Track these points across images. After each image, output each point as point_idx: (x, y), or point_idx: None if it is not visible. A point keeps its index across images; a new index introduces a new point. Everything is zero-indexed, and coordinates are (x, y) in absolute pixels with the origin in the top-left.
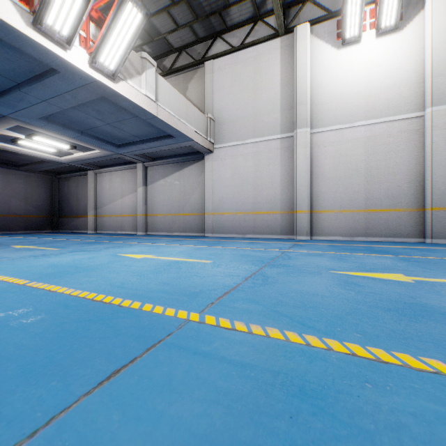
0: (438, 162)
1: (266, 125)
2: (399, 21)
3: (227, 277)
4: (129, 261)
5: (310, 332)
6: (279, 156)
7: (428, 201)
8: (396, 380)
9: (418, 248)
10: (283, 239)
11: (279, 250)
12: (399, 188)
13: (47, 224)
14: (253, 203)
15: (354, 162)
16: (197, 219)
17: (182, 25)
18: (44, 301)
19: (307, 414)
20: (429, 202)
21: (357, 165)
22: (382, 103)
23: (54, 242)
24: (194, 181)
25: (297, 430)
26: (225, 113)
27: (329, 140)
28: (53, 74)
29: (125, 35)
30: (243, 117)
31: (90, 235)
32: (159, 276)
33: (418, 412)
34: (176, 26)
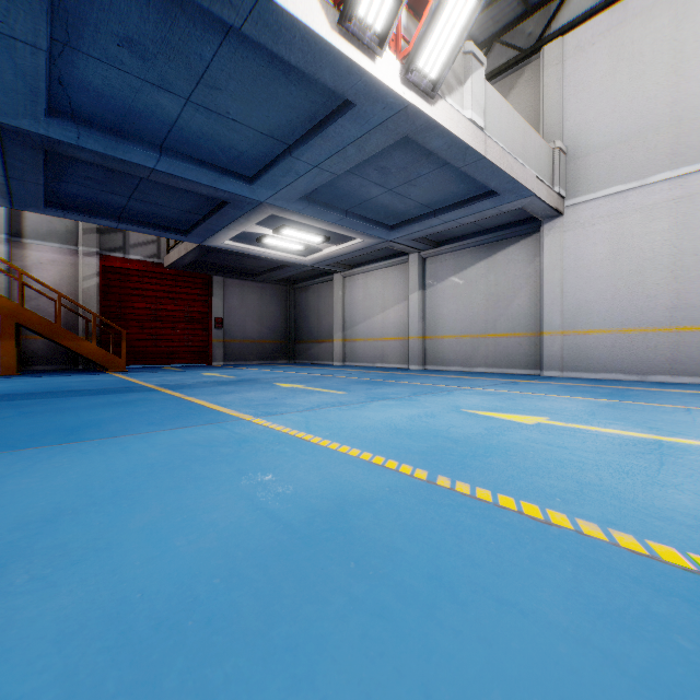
0: None
1: None
2: None
3: None
4: (529, 432)
5: None
6: None
7: None
8: None
9: None
10: None
11: None
12: None
13: (281, 352)
14: (669, 308)
15: None
16: (524, 343)
17: None
18: (601, 569)
19: None
20: None
21: None
22: None
23: (316, 379)
24: (518, 274)
25: None
26: (592, 132)
27: None
28: (343, 114)
29: (464, 5)
30: (641, 130)
31: (344, 369)
32: None
33: None
34: None
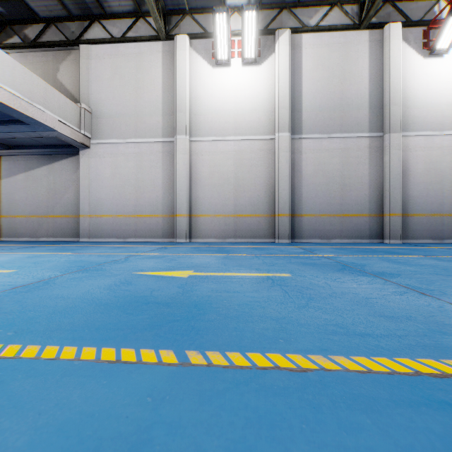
0: (283, 177)
1: (148, 127)
2: (259, 56)
3: None
4: None
5: None
6: (161, 159)
7: (277, 209)
8: None
9: (259, 247)
10: (163, 242)
11: (130, 254)
12: (259, 197)
13: None
14: (135, 205)
15: (226, 172)
16: (71, 221)
17: None
18: None
19: None
20: (277, 209)
21: (228, 175)
22: (247, 123)
23: None
24: (68, 178)
25: None
26: (104, 106)
27: (205, 149)
28: None
29: None
30: (124, 114)
31: None
32: None
33: None
34: None
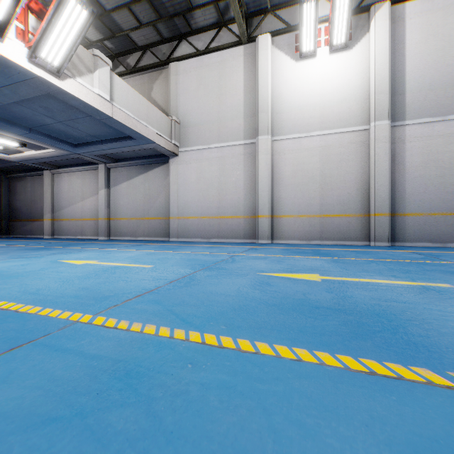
0: (381, 171)
1: (230, 131)
2: (349, 40)
3: (154, 280)
4: (65, 267)
5: (184, 326)
6: (243, 162)
7: (372, 208)
8: (217, 360)
9: (358, 250)
10: (246, 243)
11: (230, 254)
12: (349, 195)
13: None
14: (217, 207)
15: (310, 170)
16: (162, 223)
17: (145, 23)
18: None
19: (114, 391)
20: (373, 208)
21: (313, 173)
22: (335, 115)
23: None
24: (160, 184)
25: (94, 403)
26: (190, 116)
27: (288, 148)
28: None
29: (70, 32)
30: (208, 121)
31: (44, 241)
32: (85, 281)
33: (208, 382)
34: (139, 23)
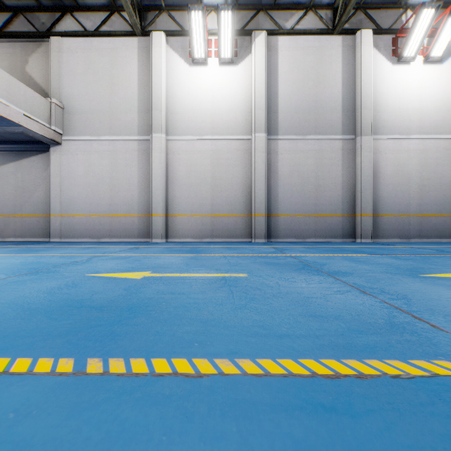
0: (259, 177)
1: (123, 124)
2: (235, 56)
3: None
4: None
5: None
6: (137, 158)
7: (253, 209)
8: None
9: (233, 247)
10: (139, 242)
11: (96, 255)
12: (236, 197)
13: None
14: (109, 204)
15: (203, 171)
16: (42, 221)
17: None
18: None
19: None
20: (254, 209)
21: (205, 174)
22: (224, 123)
23: None
24: (38, 176)
25: None
26: (77, 102)
27: (182, 148)
28: None
29: None
30: (98, 111)
31: None
32: None
33: None
34: None
